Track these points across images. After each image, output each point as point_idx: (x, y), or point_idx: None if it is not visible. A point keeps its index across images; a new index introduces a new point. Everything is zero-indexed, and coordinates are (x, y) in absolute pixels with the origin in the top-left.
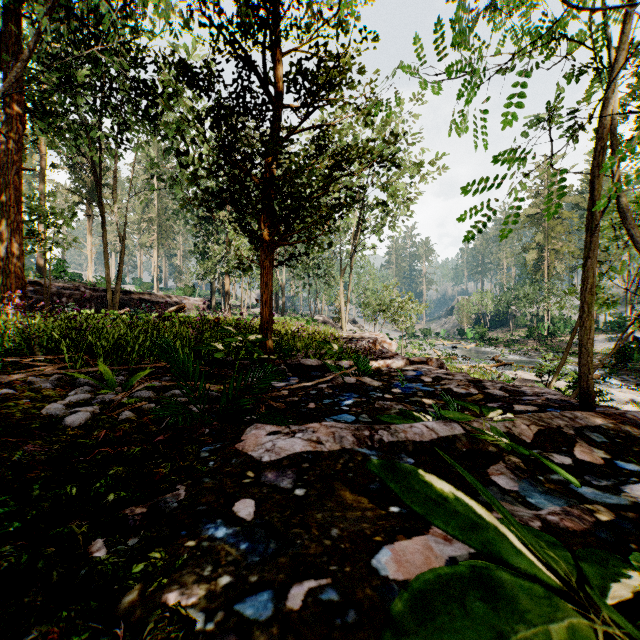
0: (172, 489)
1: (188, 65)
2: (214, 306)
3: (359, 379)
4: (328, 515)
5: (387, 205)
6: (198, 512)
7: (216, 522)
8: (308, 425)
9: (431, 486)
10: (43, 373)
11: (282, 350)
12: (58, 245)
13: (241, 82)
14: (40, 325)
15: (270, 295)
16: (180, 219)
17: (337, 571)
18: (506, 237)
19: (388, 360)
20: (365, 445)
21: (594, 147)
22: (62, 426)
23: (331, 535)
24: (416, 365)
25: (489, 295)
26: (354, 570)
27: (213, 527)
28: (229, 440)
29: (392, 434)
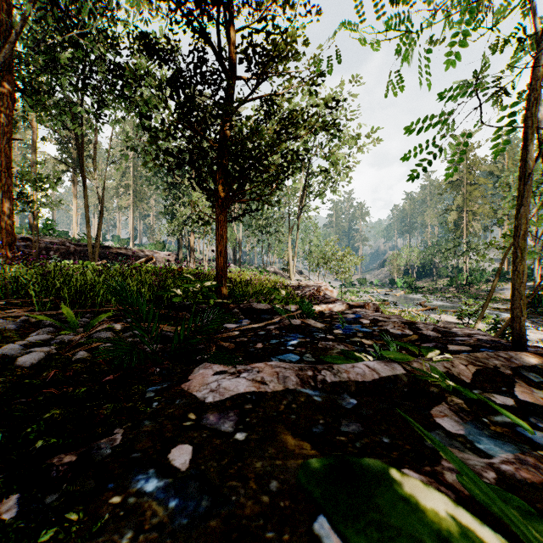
0: (109, 433)
1: (148, 35)
2: (181, 259)
3: (304, 321)
4: (268, 464)
5: (329, 172)
6: (131, 460)
7: (148, 472)
8: (254, 365)
9: (417, 509)
10: (8, 315)
11: (235, 295)
12: (45, 206)
13: (197, 53)
14: (17, 272)
15: (224, 246)
16: (152, 185)
17: (274, 538)
18: (451, 176)
19: (330, 304)
20: (308, 385)
21: (529, 98)
22: (14, 366)
23: (270, 489)
24: (355, 309)
25: (416, 250)
26: (293, 537)
27: (144, 478)
28: (177, 380)
29: (335, 374)
